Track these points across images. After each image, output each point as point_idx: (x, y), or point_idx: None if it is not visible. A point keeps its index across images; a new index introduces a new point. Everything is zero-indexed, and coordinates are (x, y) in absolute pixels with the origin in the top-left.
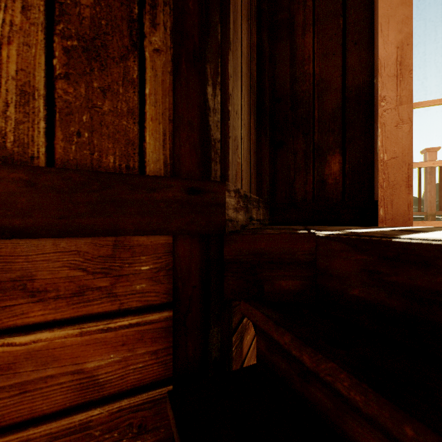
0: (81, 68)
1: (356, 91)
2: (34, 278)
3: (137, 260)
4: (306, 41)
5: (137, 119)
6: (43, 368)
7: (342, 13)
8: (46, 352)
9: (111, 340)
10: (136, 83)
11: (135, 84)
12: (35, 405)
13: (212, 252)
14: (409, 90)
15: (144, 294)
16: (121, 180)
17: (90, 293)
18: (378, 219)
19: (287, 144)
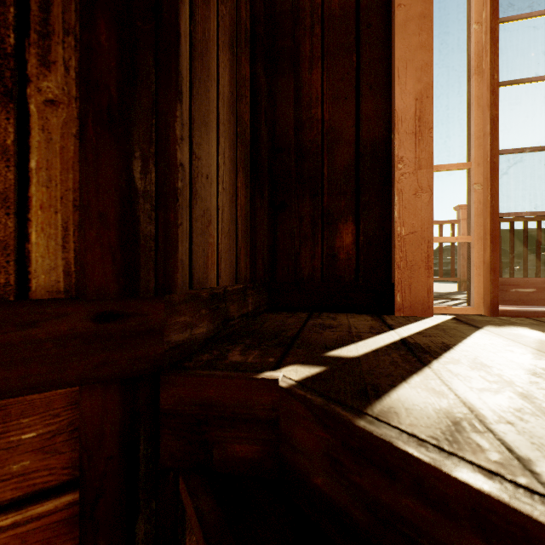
0: None
1: (371, 146)
2: None
3: (14, 426)
4: (314, 78)
5: (13, 208)
6: None
7: (356, 48)
8: None
9: None
10: (11, 153)
11: (9, 154)
12: None
13: (141, 401)
14: (428, 152)
15: (28, 476)
16: None
17: None
18: (395, 307)
19: (290, 207)
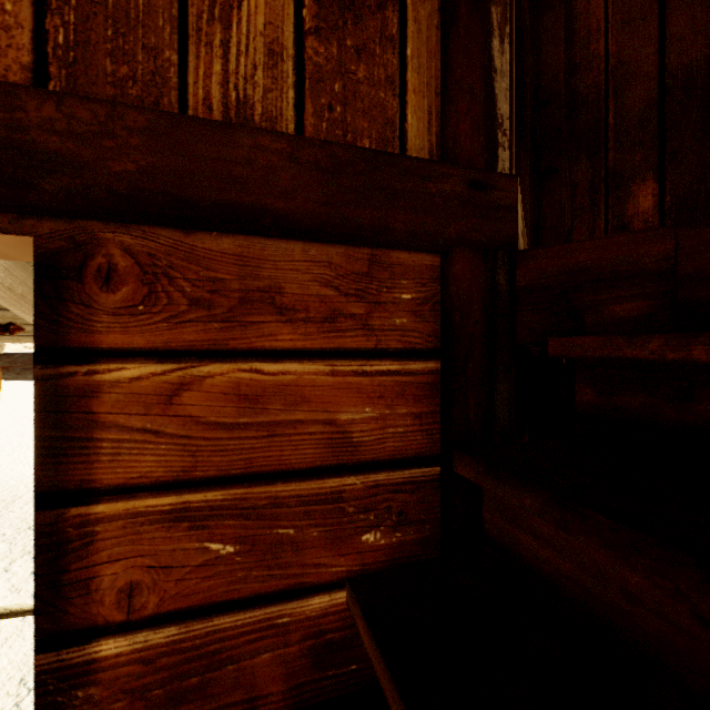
0: (332, 20)
1: (684, 74)
2: (282, 292)
3: (397, 285)
4: (594, 5)
5: (396, 91)
6: (292, 409)
7: None
8: (295, 389)
9: (366, 389)
10: (395, 42)
11: (394, 43)
12: (283, 454)
13: (499, 277)
14: None
15: (405, 333)
16: (390, 162)
17: (342, 321)
18: None
19: (561, 172)
